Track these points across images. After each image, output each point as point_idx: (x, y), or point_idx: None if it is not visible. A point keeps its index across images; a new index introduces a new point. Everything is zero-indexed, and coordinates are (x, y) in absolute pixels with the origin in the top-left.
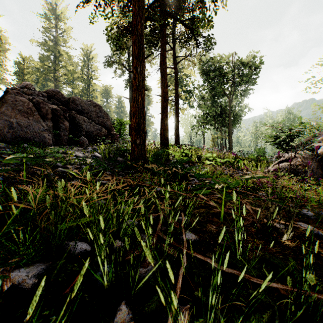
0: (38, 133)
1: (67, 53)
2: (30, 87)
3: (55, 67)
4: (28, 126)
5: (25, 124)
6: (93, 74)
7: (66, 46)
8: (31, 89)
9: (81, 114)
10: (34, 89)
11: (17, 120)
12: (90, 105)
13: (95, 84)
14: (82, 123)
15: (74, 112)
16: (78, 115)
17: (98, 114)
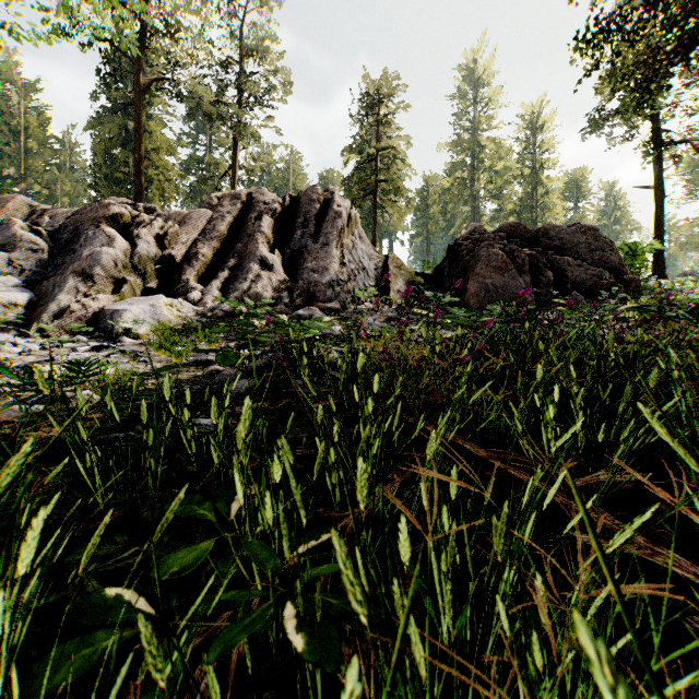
0: (516, 294)
1: (494, 140)
2: (479, 230)
3: (473, 176)
4: (503, 286)
5: (501, 285)
6: (544, 160)
7: (492, 128)
8: (481, 232)
9: (558, 254)
10: (485, 231)
11: (491, 280)
12: (574, 232)
13: (548, 179)
14: (565, 270)
15: (550, 252)
16: (557, 256)
17: (590, 246)
